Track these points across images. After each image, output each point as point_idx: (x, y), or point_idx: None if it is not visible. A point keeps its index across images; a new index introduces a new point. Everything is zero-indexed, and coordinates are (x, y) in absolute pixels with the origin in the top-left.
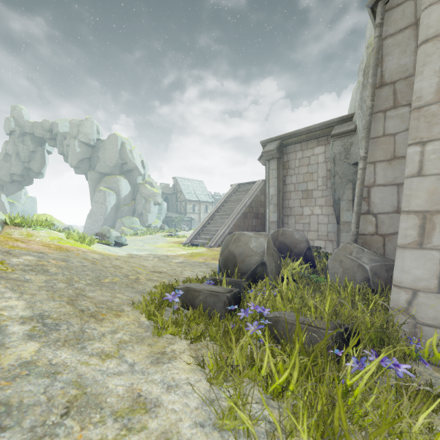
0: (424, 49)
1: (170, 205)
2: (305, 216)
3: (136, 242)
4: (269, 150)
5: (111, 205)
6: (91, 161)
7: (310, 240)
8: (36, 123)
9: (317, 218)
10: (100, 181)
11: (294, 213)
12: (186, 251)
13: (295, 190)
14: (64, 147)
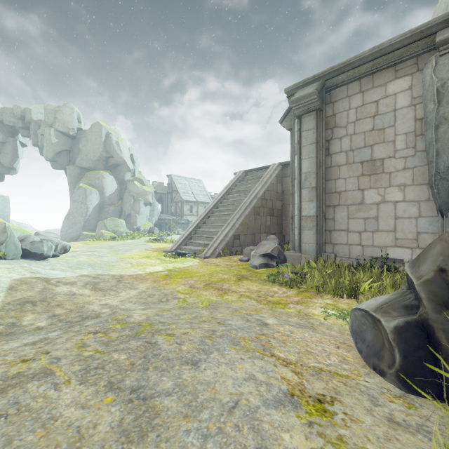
0: None
1: (164, 207)
2: (368, 206)
3: (100, 249)
4: (304, 96)
5: (93, 205)
6: (71, 155)
7: (379, 247)
8: (5, 109)
9: (395, 209)
10: (81, 178)
11: (346, 201)
12: (164, 265)
13: (348, 161)
14: (38, 137)
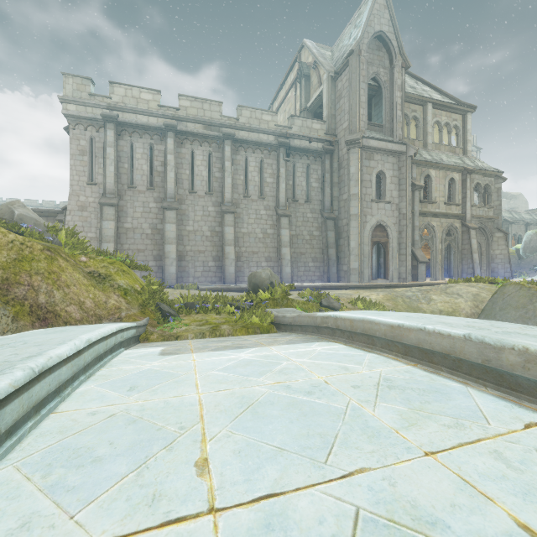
0: None
1: None
2: None
3: None
4: None
5: None
6: None
7: None
8: None
9: None
10: None
11: None
12: None
13: None
14: None
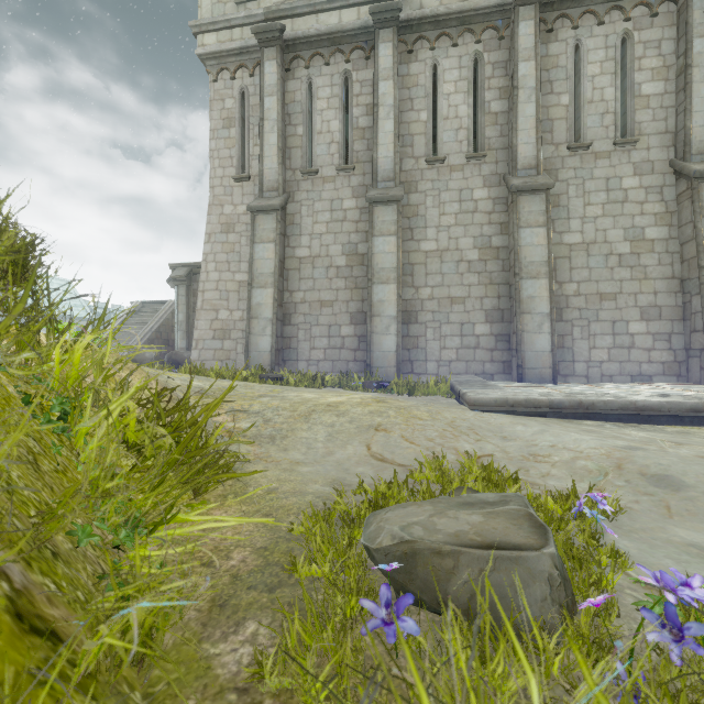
0: (199, 294)
1: None
2: None
3: None
4: (178, 277)
5: None
6: None
7: None
8: None
9: None
10: None
11: None
12: None
13: None
14: None
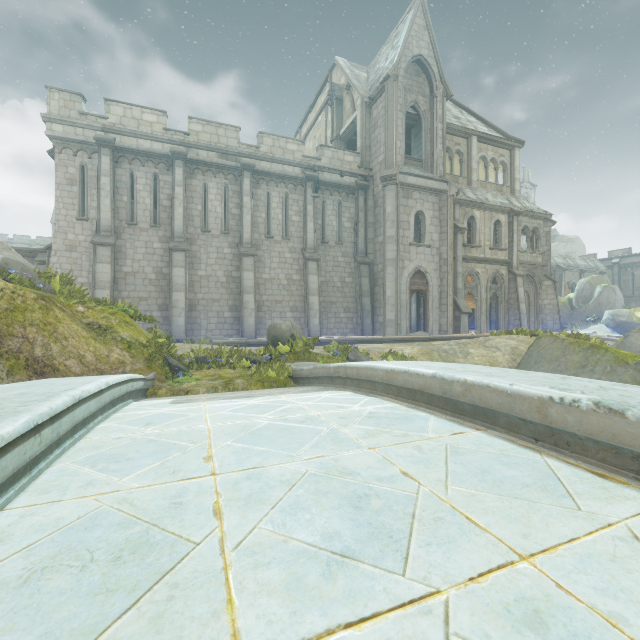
0: None
1: None
2: None
3: None
4: None
5: None
6: None
7: None
8: None
9: None
10: None
11: None
12: None
13: None
14: None
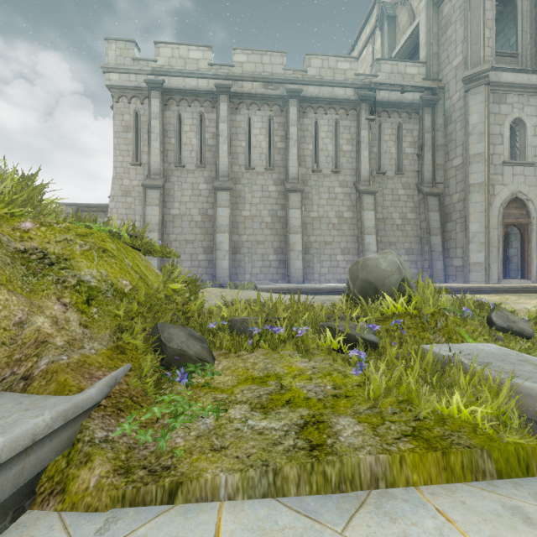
0: None
1: None
2: None
3: None
4: (67, 213)
5: None
6: None
7: None
8: None
9: None
10: None
11: None
12: None
13: None
14: None
